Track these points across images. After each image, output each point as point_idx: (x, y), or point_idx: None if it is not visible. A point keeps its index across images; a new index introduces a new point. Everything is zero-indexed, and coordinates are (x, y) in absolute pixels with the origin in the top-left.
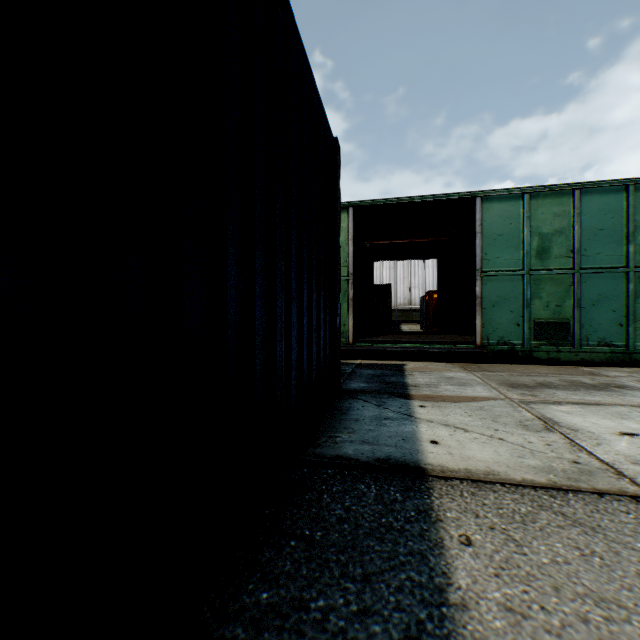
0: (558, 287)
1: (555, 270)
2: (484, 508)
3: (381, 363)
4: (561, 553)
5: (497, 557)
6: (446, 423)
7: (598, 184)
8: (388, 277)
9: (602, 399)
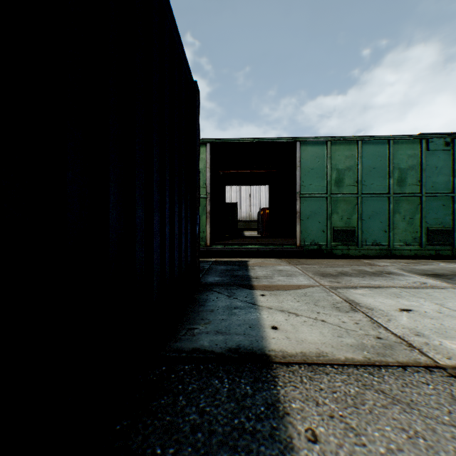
0: (349, 206)
1: (347, 194)
2: (322, 393)
3: (231, 260)
4: (393, 438)
5: (342, 453)
6: (282, 309)
7: (372, 138)
8: (235, 198)
9: (381, 283)
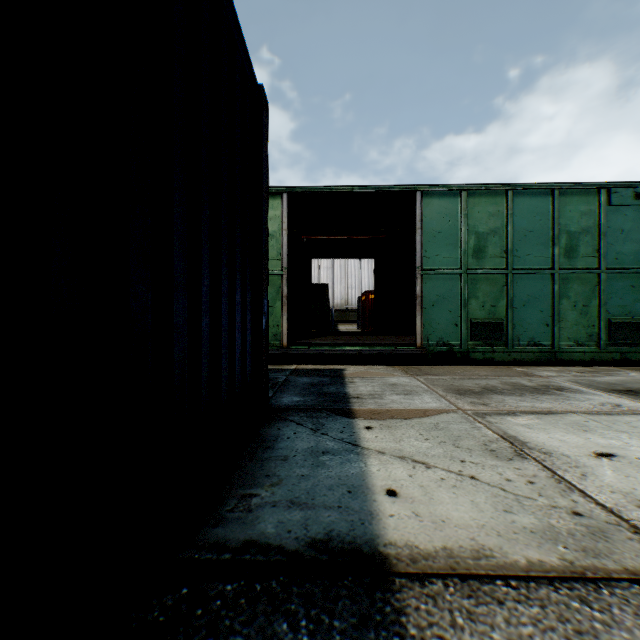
0: (493, 287)
1: (491, 270)
2: None
3: (319, 368)
4: None
5: None
6: (401, 454)
7: (529, 186)
8: (326, 277)
9: (552, 405)
